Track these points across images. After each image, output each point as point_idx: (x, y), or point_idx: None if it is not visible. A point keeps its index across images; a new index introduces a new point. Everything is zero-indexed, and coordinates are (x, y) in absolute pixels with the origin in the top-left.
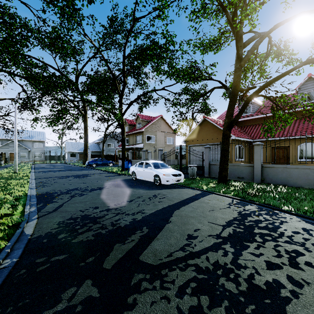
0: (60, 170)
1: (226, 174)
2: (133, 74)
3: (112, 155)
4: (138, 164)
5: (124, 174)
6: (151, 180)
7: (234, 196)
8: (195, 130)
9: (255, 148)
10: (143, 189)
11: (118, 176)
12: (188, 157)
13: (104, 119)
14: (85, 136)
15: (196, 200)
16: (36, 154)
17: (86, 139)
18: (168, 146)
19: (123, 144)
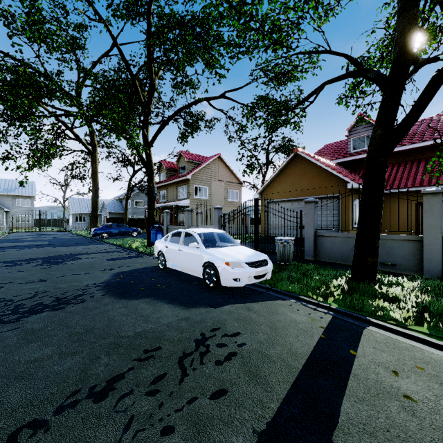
0: (36, 245)
1: (375, 262)
2: (165, 64)
3: (141, 219)
4: (170, 236)
5: (148, 254)
6: (197, 273)
7: (439, 336)
8: (277, 175)
9: (428, 202)
10: (172, 303)
11: (134, 258)
12: (270, 222)
13: (127, 161)
14: (94, 186)
15: (350, 373)
16: (18, 217)
17: (95, 192)
18: (230, 204)
19: (150, 198)
